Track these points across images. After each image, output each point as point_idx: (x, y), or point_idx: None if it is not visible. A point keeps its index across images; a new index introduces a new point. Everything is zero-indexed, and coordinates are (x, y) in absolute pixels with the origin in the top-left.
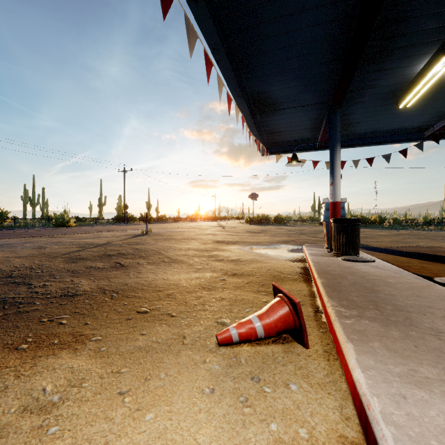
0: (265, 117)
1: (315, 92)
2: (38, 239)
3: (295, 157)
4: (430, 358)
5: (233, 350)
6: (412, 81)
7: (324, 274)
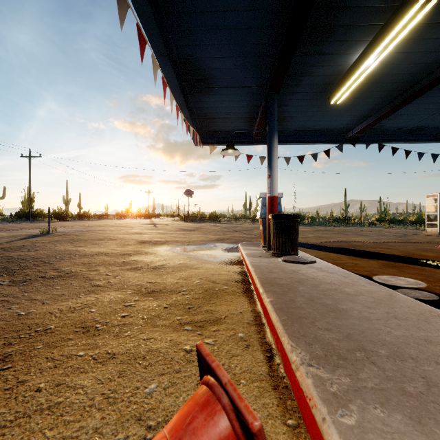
0: (198, 96)
1: (253, 70)
2: None
3: (231, 144)
4: None
5: None
6: (345, 74)
7: (270, 285)
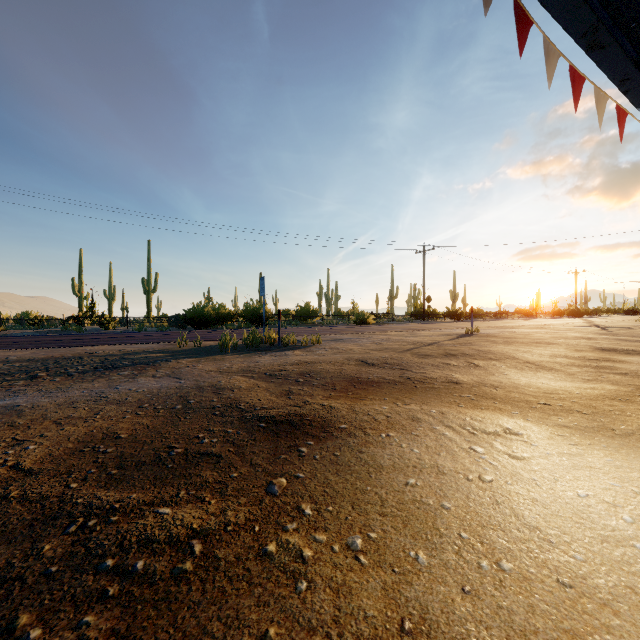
0: None
1: None
2: (364, 336)
3: None
4: None
5: None
6: None
7: None
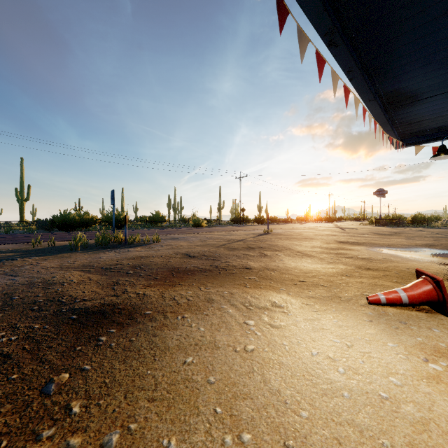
0: (401, 110)
1: None
2: (195, 235)
3: (443, 149)
4: None
5: (381, 308)
6: None
7: None
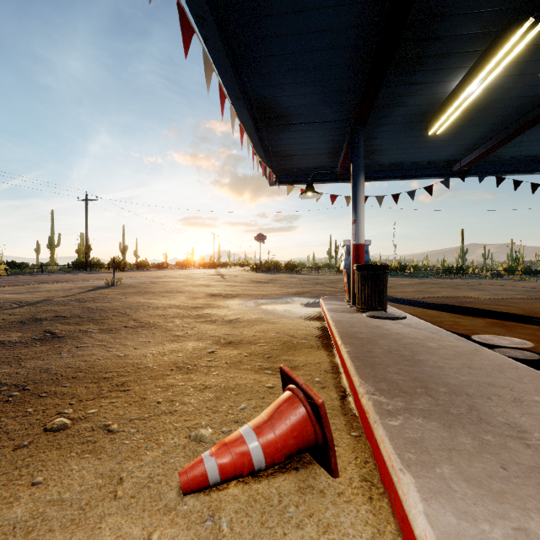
0: (274, 134)
1: (335, 104)
2: None
3: (311, 186)
4: (533, 493)
5: (209, 501)
6: (444, 102)
7: (349, 338)
